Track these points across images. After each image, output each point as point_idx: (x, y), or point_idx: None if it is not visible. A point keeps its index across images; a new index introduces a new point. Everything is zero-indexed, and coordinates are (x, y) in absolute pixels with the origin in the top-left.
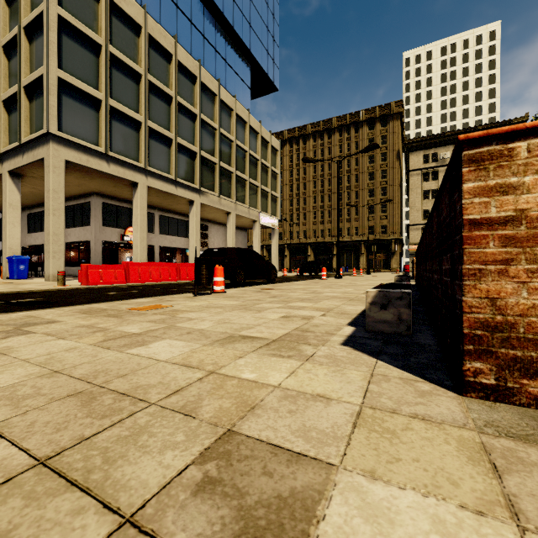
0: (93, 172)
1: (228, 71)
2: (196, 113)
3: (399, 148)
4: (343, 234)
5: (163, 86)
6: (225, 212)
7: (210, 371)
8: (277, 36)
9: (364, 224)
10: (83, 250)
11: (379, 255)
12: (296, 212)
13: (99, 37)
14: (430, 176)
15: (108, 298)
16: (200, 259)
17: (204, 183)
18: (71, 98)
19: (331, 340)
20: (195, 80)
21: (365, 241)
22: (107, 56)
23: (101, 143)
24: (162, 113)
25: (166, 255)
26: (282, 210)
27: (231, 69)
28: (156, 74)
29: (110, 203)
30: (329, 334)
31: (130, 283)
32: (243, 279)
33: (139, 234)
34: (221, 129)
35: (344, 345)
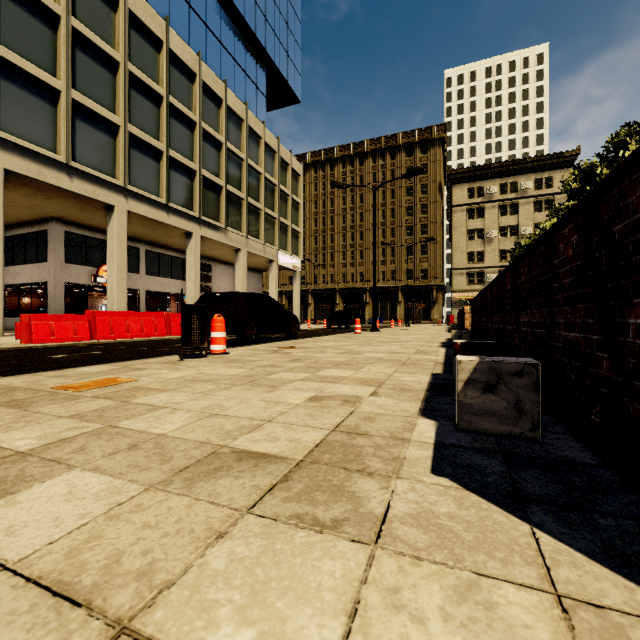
0: (49, 189)
1: (237, 73)
2: (195, 121)
3: (441, 179)
4: (377, 278)
5: (150, 80)
6: (234, 248)
7: (118, 620)
8: (299, 36)
9: (401, 268)
10: (41, 294)
11: (419, 303)
12: (322, 251)
13: (57, 4)
14: (476, 213)
15: (44, 365)
16: (189, 306)
17: (206, 211)
18: (13, 84)
19: (408, 460)
20: (194, 78)
21: (402, 287)
22: (68, 32)
23: (59, 149)
24: (149, 117)
25: (157, 302)
26: (305, 249)
27: (242, 70)
28: (140, 64)
29: (77, 232)
30: (397, 439)
31: (97, 340)
32: (254, 334)
33: (115, 274)
34: (228, 144)
35: (438, 475)
